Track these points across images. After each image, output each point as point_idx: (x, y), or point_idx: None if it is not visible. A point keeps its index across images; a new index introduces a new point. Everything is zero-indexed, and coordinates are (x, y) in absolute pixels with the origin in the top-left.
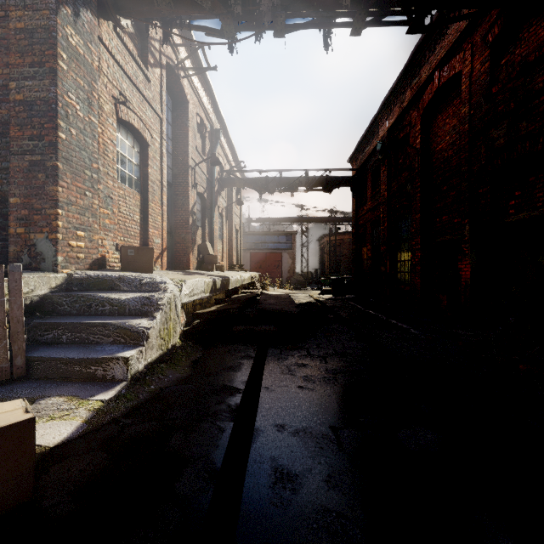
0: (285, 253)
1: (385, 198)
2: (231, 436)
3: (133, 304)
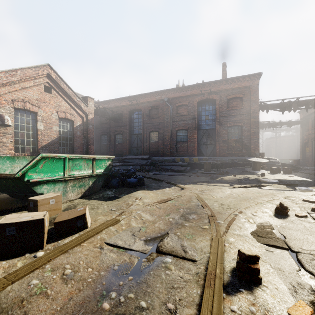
0: None
1: None
2: (305, 173)
3: (275, 162)
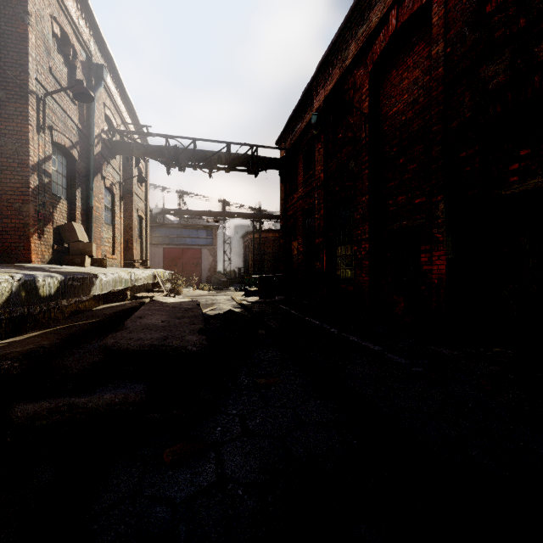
0: (205, 250)
1: (321, 181)
2: None
3: None
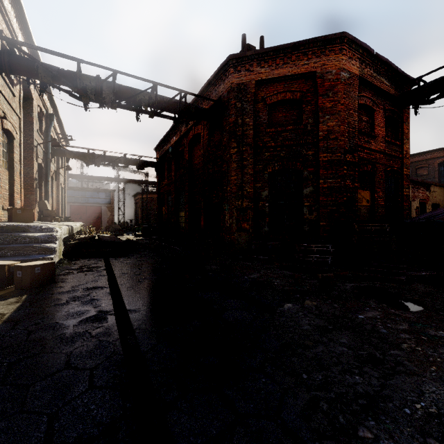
0: (104, 207)
1: (174, 180)
2: (107, 270)
3: (43, 238)
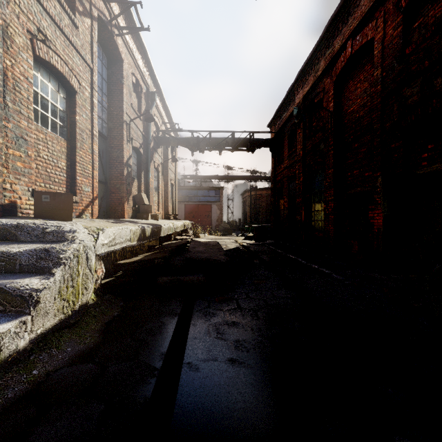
0: (214, 205)
1: (300, 156)
2: None
3: (25, 259)
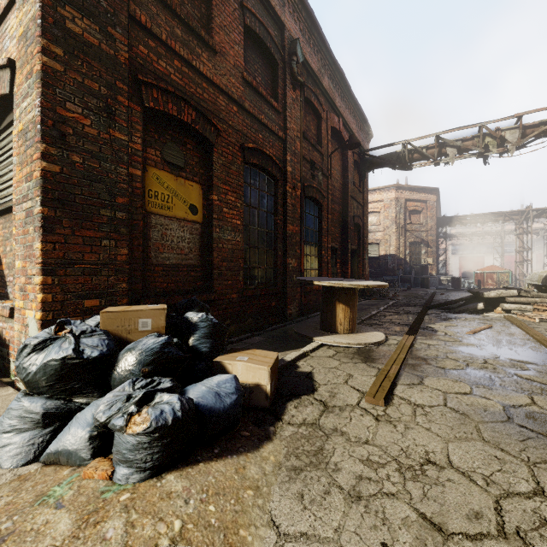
0: None
1: (298, 150)
2: None
3: None
